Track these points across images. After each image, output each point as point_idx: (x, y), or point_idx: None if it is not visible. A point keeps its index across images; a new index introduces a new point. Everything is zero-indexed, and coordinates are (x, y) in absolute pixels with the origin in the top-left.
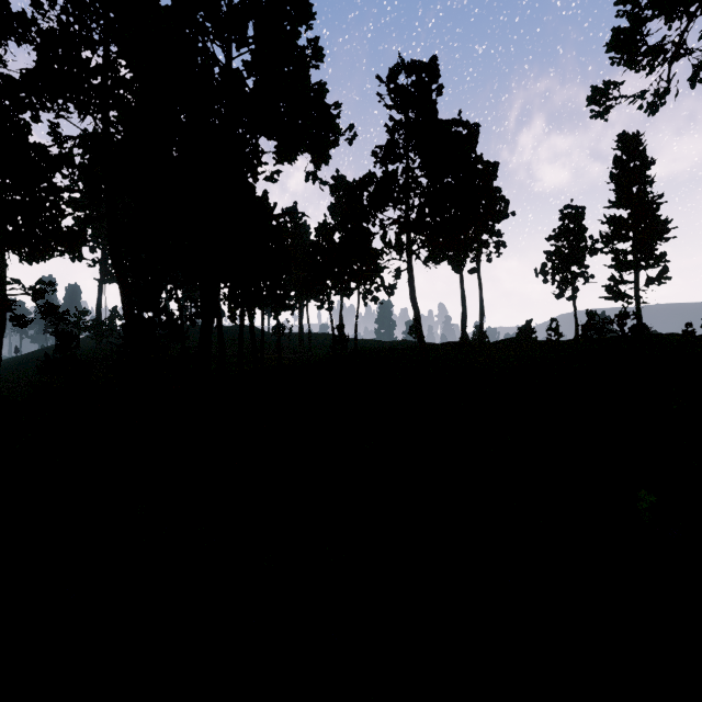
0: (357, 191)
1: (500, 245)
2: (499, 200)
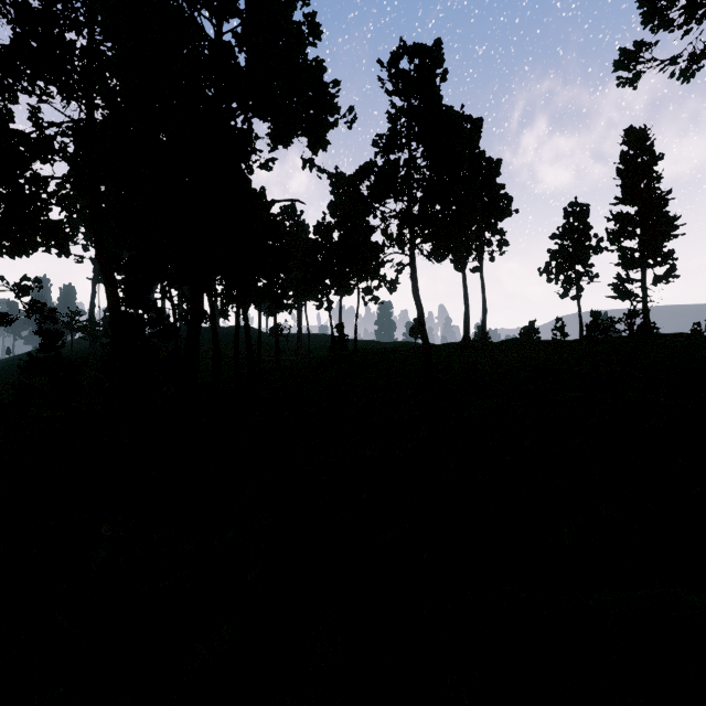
0: (356, 180)
1: (503, 243)
2: (502, 197)
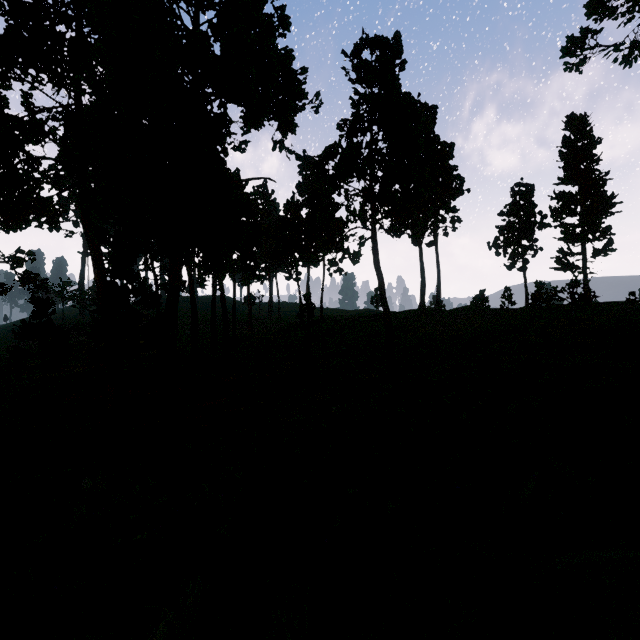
0: (322, 160)
1: (456, 220)
2: (455, 178)
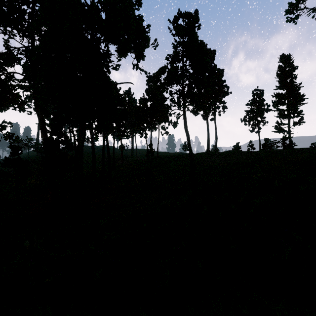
0: (158, 75)
1: (225, 107)
2: (224, 86)
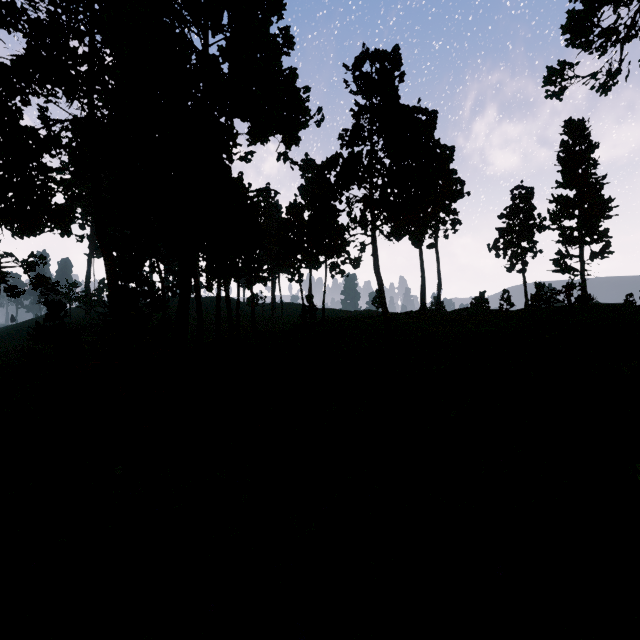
0: (324, 170)
1: (456, 222)
2: (455, 181)
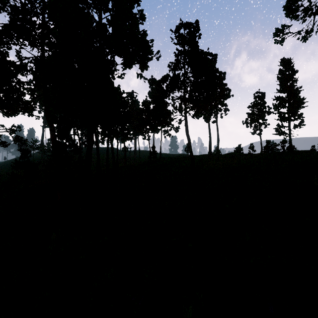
0: (161, 83)
1: (226, 110)
2: (226, 89)
